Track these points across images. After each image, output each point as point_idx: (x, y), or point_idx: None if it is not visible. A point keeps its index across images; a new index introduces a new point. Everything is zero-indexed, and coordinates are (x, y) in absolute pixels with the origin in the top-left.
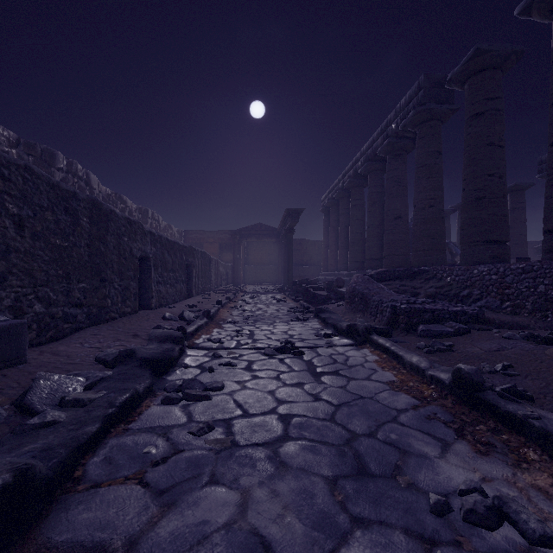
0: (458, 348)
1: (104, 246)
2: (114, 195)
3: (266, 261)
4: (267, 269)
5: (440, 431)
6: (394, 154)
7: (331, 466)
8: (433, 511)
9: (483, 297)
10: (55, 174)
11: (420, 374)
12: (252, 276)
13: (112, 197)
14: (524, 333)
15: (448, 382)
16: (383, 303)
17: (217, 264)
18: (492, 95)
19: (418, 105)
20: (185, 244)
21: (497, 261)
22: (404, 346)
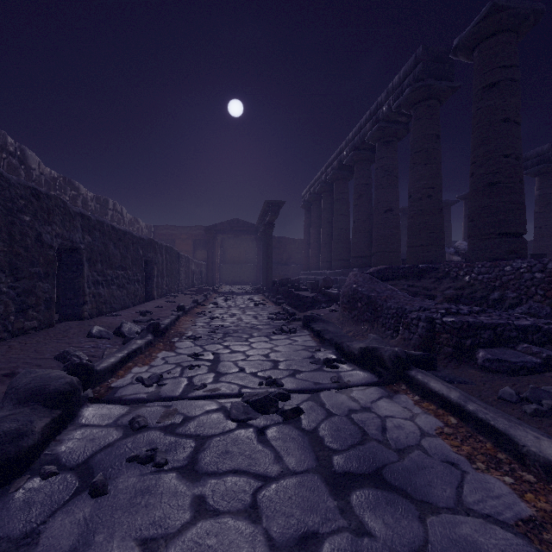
0: None
1: None
2: (62, 179)
3: (244, 259)
4: (245, 267)
5: None
6: (384, 140)
7: None
8: None
9: (523, 301)
10: None
11: None
12: (229, 276)
13: (59, 181)
14: None
15: None
16: (405, 312)
17: (188, 262)
18: (507, 62)
19: (415, 82)
20: (142, 236)
21: (514, 257)
22: (473, 393)
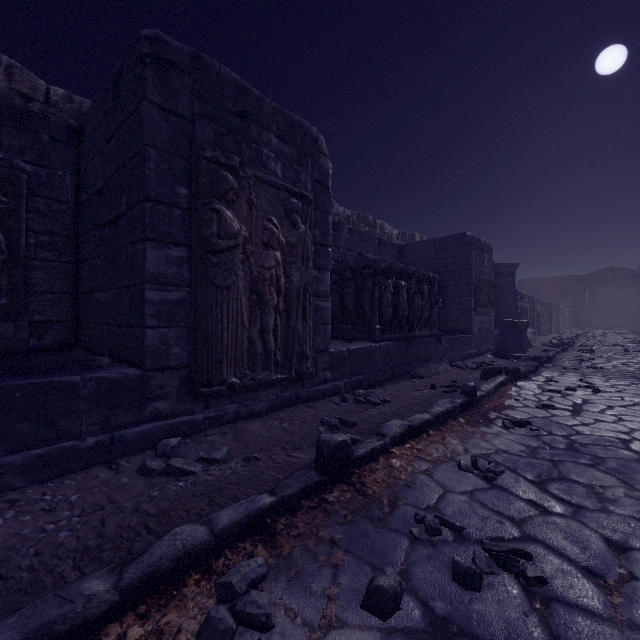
0: None
1: (534, 311)
2: None
3: (621, 303)
4: (622, 312)
5: None
6: None
7: (618, 350)
8: (632, 351)
9: None
10: None
11: None
12: (600, 321)
13: None
14: None
15: None
16: None
17: (562, 311)
18: None
19: None
20: (548, 302)
21: None
22: None
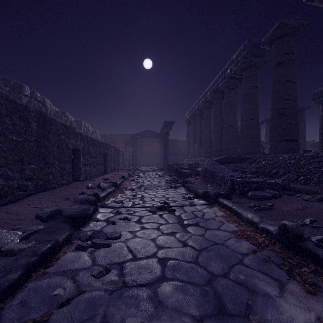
0: (276, 207)
1: (48, 141)
2: (60, 112)
3: (153, 152)
4: (153, 157)
5: (275, 272)
6: (229, 88)
7: (197, 305)
8: None
9: (286, 174)
10: (23, 98)
11: (254, 226)
12: (144, 161)
13: (59, 113)
14: (318, 197)
15: (275, 233)
16: (225, 178)
17: (123, 154)
18: (289, 51)
19: (244, 58)
20: (103, 142)
21: (292, 151)
22: (240, 206)
